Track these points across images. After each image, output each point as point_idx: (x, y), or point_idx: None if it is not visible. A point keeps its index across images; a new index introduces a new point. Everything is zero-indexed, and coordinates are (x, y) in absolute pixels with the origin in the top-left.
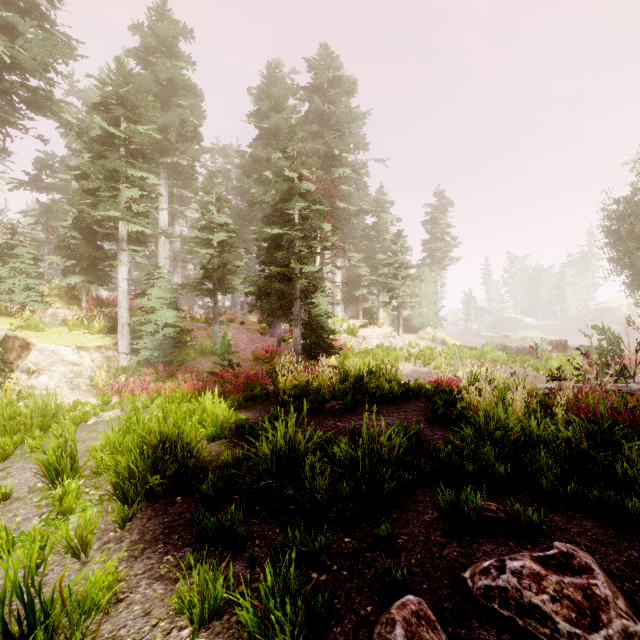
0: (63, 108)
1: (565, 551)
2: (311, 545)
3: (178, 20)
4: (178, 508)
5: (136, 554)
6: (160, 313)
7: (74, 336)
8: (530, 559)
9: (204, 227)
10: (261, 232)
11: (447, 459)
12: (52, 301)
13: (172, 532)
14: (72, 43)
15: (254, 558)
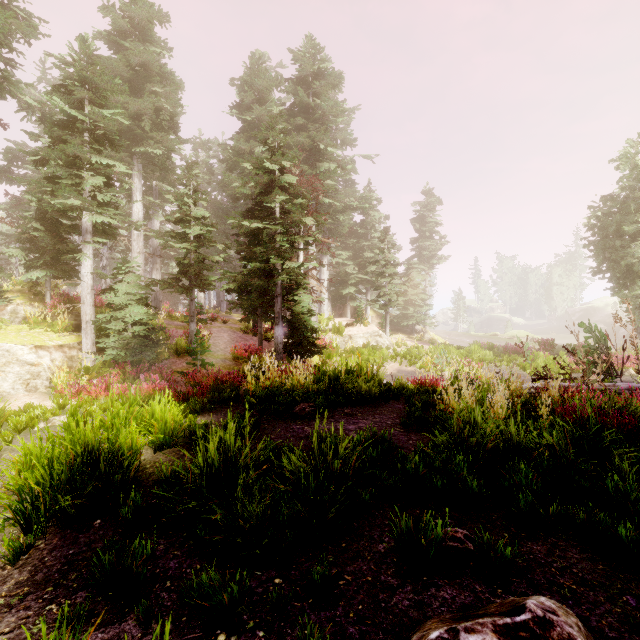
0: (35, 96)
1: (541, 616)
2: (219, 596)
3: (153, 3)
4: (92, 535)
5: (14, 602)
6: (128, 310)
7: (34, 334)
8: (493, 631)
9: (181, 221)
10: (240, 226)
11: (413, 472)
12: (12, 297)
13: (71, 569)
14: (34, 21)
15: (151, 611)
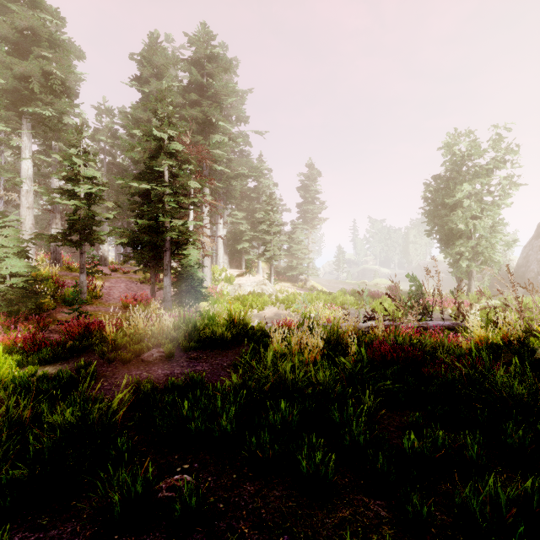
0: None
1: None
2: None
3: None
4: None
5: None
6: (5, 262)
7: None
8: None
9: (72, 179)
10: (129, 186)
11: (187, 417)
12: None
13: None
14: None
15: None
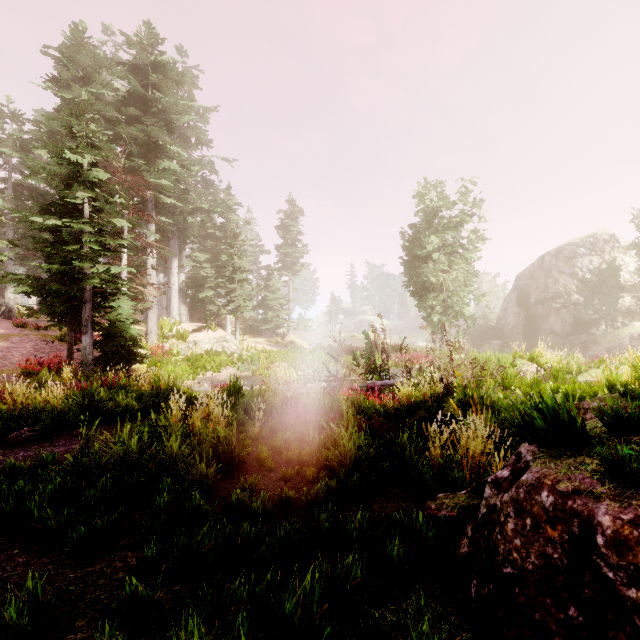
0: None
1: None
2: None
3: None
4: None
5: None
6: None
7: None
8: None
9: None
10: (30, 221)
11: None
12: None
13: None
14: None
15: None
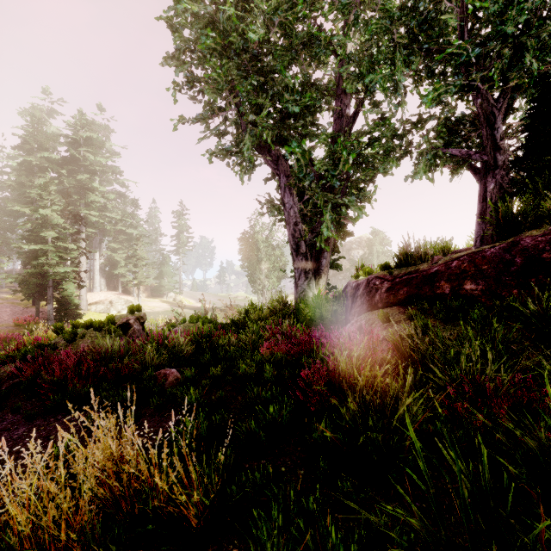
0: None
1: None
2: None
3: None
4: None
5: None
6: None
7: None
8: None
9: None
10: (21, 247)
11: None
12: None
13: None
14: None
15: None
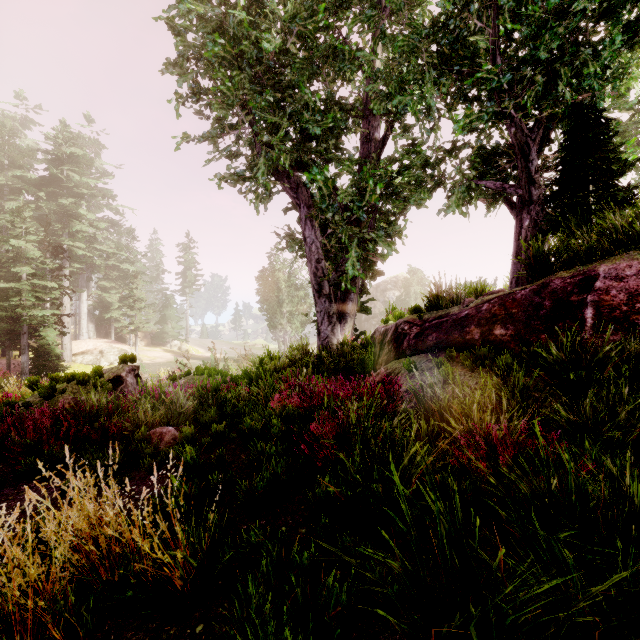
0: None
1: None
2: None
3: None
4: None
5: None
6: None
7: None
8: None
9: None
10: None
11: None
12: None
13: None
14: None
15: None
